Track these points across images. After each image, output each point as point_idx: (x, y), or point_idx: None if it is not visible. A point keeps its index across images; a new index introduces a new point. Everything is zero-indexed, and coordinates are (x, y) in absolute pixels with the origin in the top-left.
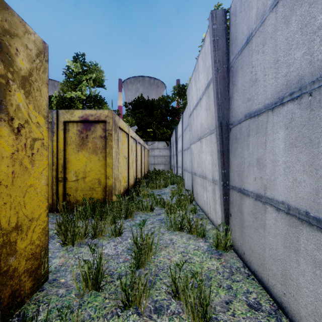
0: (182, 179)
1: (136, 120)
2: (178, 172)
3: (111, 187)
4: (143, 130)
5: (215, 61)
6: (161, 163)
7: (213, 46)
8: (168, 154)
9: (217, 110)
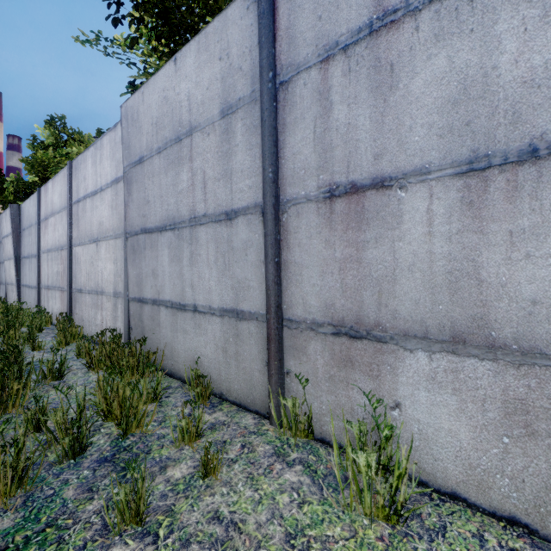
0: None
1: None
2: None
3: None
4: None
5: (13, 227)
6: None
7: (11, 220)
8: None
9: (14, 250)
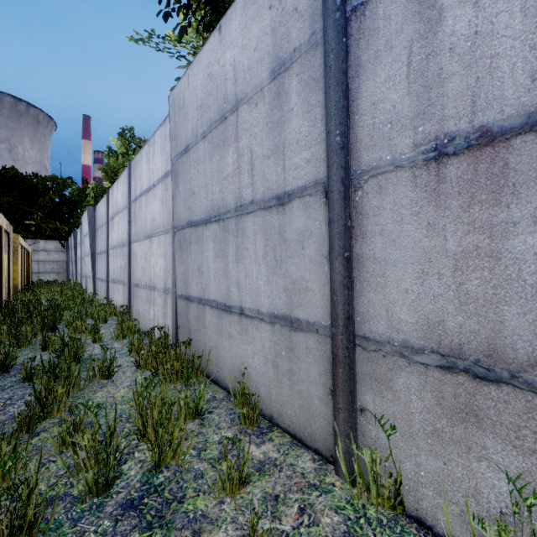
0: (81, 284)
1: (2, 205)
2: (78, 280)
3: (18, 286)
4: (16, 221)
5: (89, 227)
6: (51, 272)
7: (88, 221)
8: (65, 259)
9: (90, 247)
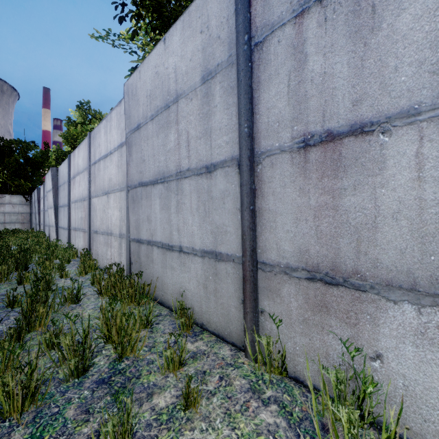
0: (44, 232)
1: None
2: (41, 229)
3: None
4: None
5: (53, 184)
6: (16, 222)
7: (52, 179)
8: (28, 211)
9: (53, 201)
